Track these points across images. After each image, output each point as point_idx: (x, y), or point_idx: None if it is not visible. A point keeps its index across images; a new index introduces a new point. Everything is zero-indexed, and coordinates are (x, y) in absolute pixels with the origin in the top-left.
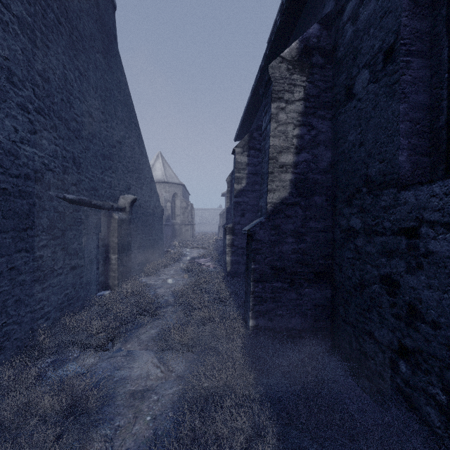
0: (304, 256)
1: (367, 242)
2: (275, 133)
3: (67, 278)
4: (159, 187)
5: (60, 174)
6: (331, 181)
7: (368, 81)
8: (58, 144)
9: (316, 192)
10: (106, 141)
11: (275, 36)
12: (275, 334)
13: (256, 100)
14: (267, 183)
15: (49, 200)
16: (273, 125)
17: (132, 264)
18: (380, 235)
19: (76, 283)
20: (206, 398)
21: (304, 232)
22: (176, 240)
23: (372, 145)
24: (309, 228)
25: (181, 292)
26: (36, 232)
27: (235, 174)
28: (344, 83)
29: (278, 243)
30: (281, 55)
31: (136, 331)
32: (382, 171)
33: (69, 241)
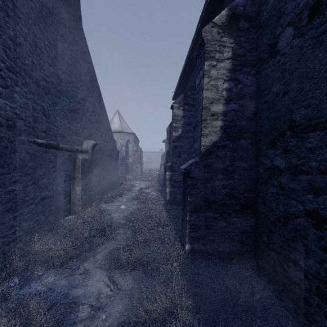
0: (232, 191)
1: (291, 179)
2: (207, 86)
3: (38, 207)
4: (116, 135)
5: (31, 123)
6: (255, 127)
7: (292, 37)
8: (29, 98)
9: (242, 136)
10: (72, 98)
11: (205, 12)
12: (208, 256)
13: (190, 67)
14: (201, 129)
15: (20, 143)
16: (206, 80)
17: (94, 194)
18: (305, 173)
19: (46, 211)
20: (148, 323)
21: (232, 170)
22: (129, 174)
23: (296, 93)
24: (236, 167)
25: (131, 216)
26: (8, 170)
27: (173, 124)
28: (267, 42)
29: (210, 180)
30: (213, 20)
31: (92, 250)
32: (308, 115)
33: (40, 177)
